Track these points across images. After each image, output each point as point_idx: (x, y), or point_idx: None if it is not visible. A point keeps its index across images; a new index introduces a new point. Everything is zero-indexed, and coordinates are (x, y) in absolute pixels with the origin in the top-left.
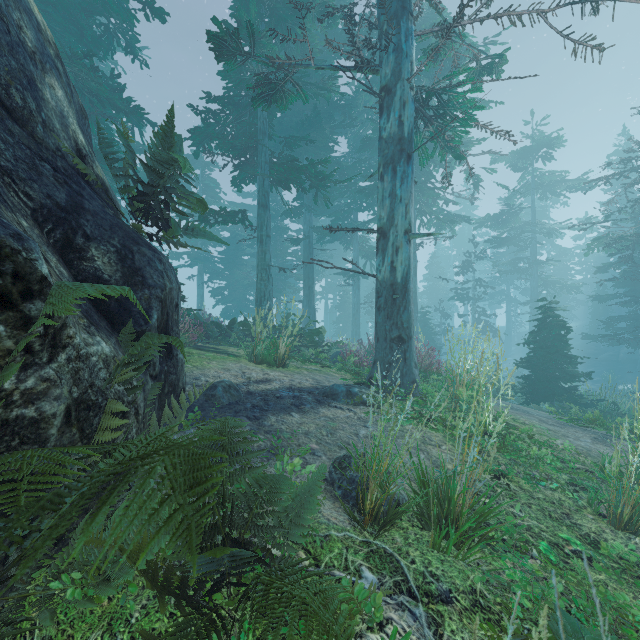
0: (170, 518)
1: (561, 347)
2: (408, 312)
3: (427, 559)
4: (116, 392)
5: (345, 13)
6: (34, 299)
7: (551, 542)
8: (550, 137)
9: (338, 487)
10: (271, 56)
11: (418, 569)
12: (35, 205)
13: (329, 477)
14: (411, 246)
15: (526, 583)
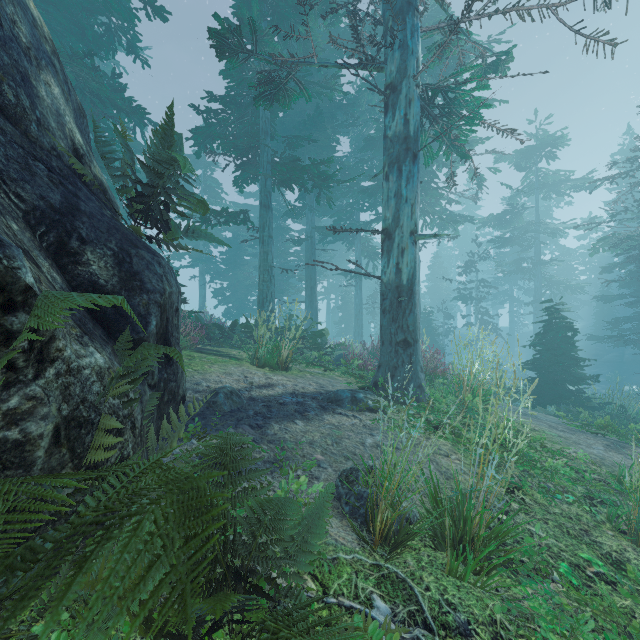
0: (160, 585)
1: (568, 349)
2: (414, 315)
3: (442, 585)
4: (111, 406)
5: (349, 9)
6: (17, 311)
7: (572, 563)
8: (554, 136)
9: (345, 503)
10: (274, 54)
11: (433, 597)
12: (27, 207)
13: (336, 491)
14: (417, 247)
15: (553, 617)
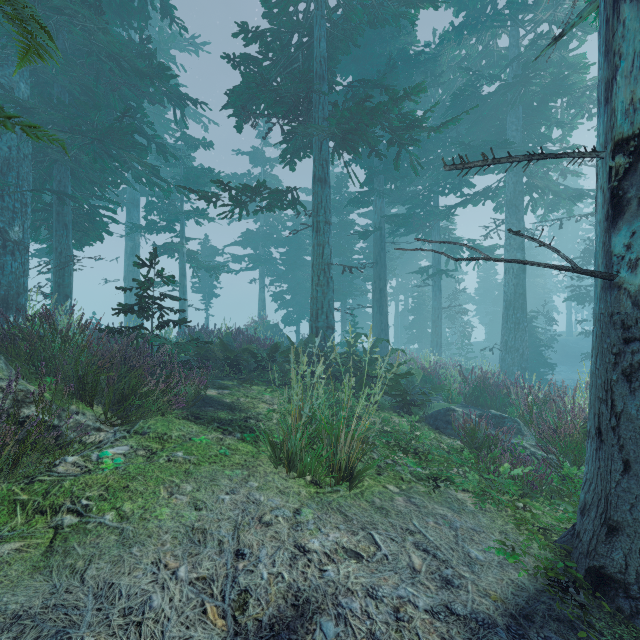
0: None
1: None
2: None
3: None
4: None
5: None
6: None
7: None
8: None
9: None
10: None
11: None
12: None
13: None
14: None
15: None
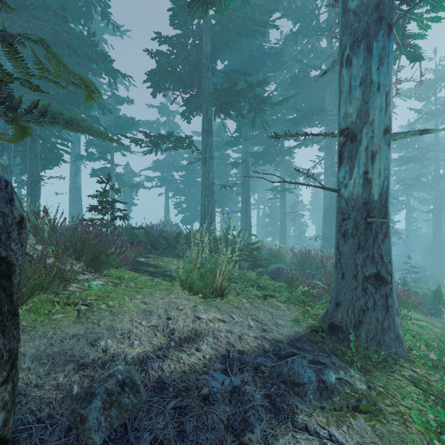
0: None
1: None
2: (389, 240)
3: None
4: None
5: None
6: None
7: None
8: None
9: None
10: None
11: None
12: None
13: None
14: (390, 151)
15: None
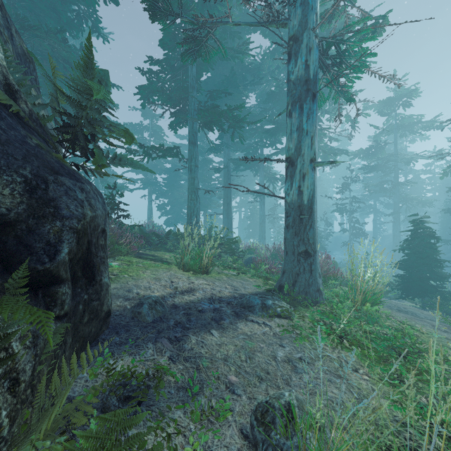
0: None
1: (432, 253)
2: (313, 230)
3: None
4: None
5: None
6: None
7: None
8: (409, 89)
9: None
10: (196, 15)
11: None
12: None
13: (251, 433)
14: (315, 173)
15: None
